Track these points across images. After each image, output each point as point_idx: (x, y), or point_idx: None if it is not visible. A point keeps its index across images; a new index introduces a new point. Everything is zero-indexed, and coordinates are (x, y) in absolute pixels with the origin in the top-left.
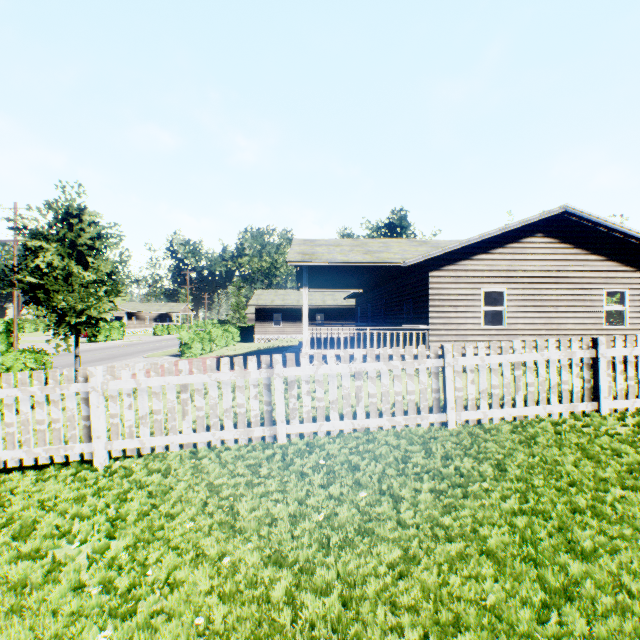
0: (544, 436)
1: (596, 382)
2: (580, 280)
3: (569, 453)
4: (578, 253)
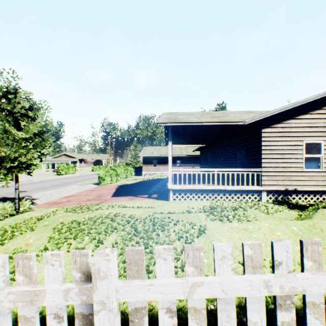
0: None
1: None
2: None
3: None
4: None
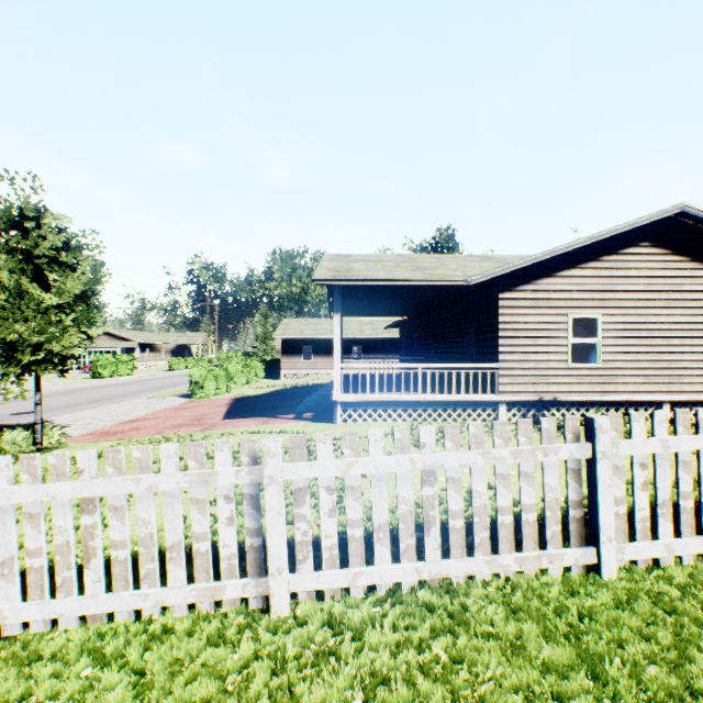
0: None
1: None
2: (699, 303)
3: None
4: (696, 268)
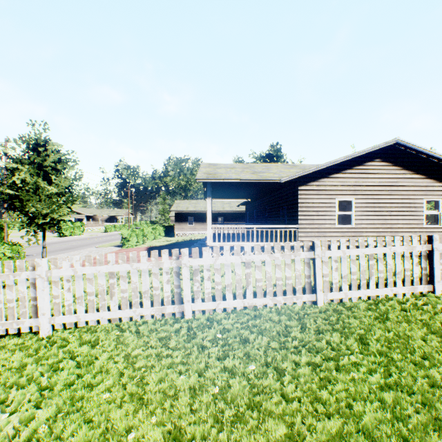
0: (394, 313)
1: (431, 269)
2: (407, 192)
3: (416, 328)
4: (405, 173)
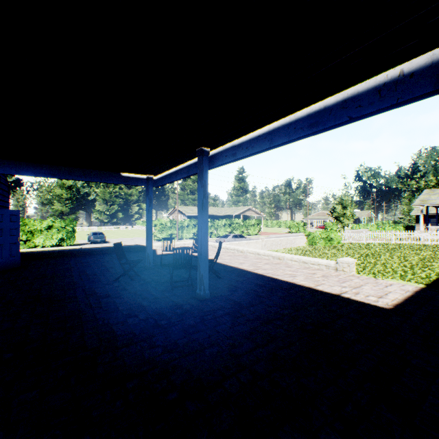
0: None
1: None
2: None
3: None
4: None
